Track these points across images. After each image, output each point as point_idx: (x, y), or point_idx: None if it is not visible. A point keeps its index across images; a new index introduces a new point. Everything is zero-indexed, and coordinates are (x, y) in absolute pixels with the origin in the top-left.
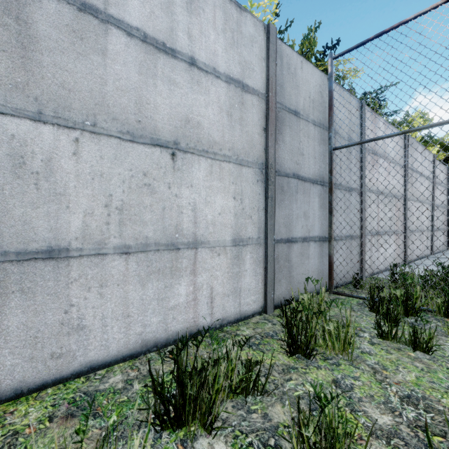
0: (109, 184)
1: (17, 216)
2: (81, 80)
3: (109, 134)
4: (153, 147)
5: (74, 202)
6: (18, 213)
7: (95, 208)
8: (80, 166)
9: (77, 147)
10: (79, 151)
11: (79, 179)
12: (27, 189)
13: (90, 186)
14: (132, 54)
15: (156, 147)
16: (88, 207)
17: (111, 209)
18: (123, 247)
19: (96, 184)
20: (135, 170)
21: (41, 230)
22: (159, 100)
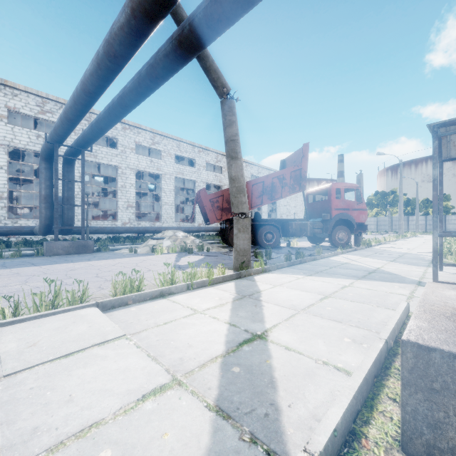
0: (452, 226)
1: (448, 228)
2: (450, 222)
3: (452, 224)
4: (454, 224)
5: (450, 227)
6: (448, 227)
7: (451, 227)
8: (450, 226)
9: (450, 225)
10: (450, 225)
11: (450, 226)
12: (448, 227)
13: (451, 226)
14: (453, 220)
15: (455, 224)
16: (451, 227)
17: (452, 227)
18: (453, 229)
19: (451, 226)
20: (453, 225)
21: (449, 228)
22: (455, 222)
